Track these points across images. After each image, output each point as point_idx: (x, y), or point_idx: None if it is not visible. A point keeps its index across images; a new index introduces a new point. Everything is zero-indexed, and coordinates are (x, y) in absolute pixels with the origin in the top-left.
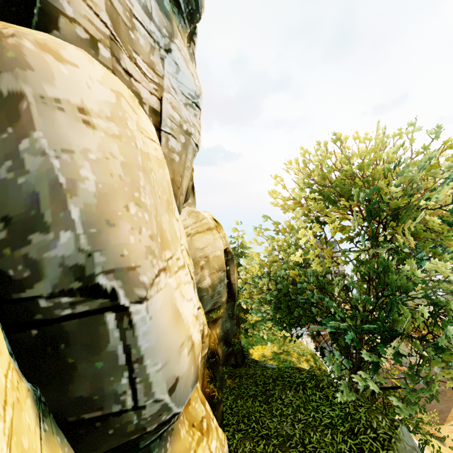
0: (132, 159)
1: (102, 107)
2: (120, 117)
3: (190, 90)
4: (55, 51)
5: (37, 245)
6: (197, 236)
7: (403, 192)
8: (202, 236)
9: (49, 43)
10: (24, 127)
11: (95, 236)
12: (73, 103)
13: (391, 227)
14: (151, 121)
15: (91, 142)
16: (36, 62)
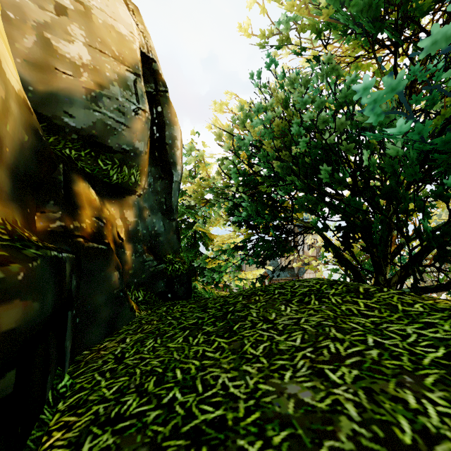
0: None
1: None
2: None
3: None
4: None
5: None
6: None
7: None
8: None
9: None
10: None
11: None
12: None
13: None
14: None
15: None
16: None
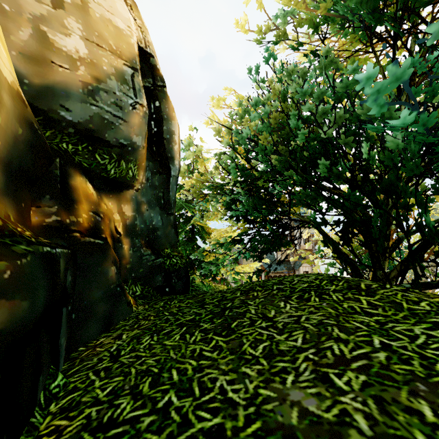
0: None
1: None
2: None
3: None
4: None
5: None
6: None
7: None
8: None
9: None
10: None
11: None
12: None
13: None
14: None
15: None
16: None
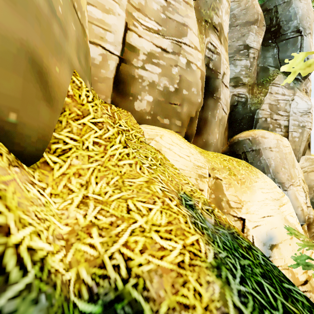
0: (282, 156)
1: (274, 145)
2: (278, 146)
3: (304, 108)
4: (264, 136)
5: None
6: (312, 172)
7: None
8: None
9: (262, 135)
10: (260, 155)
11: (274, 175)
12: (268, 147)
13: None
14: (284, 130)
15: (272, 155)
16: (261, 141)
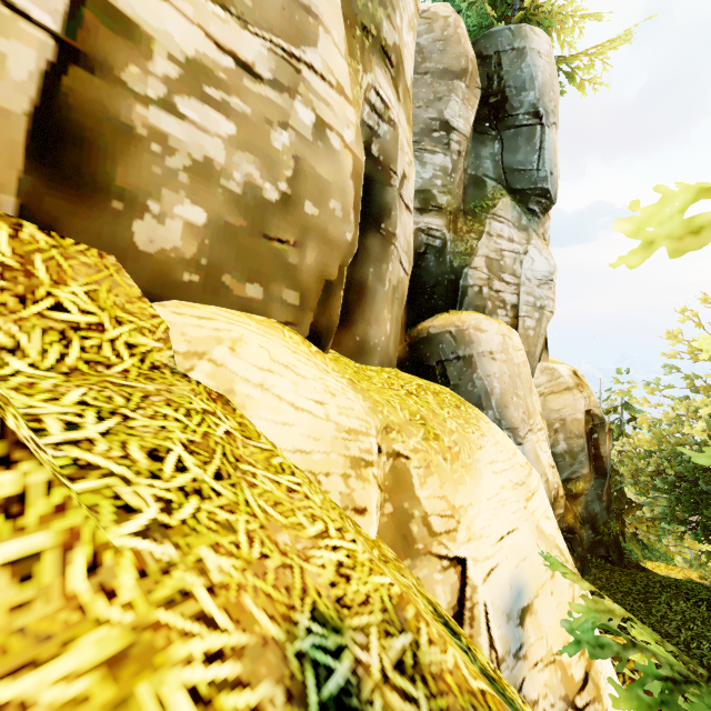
0: (512, 372)
1: (498, 347)
2: (505, 349)
3: (544, 272)
4: (479, 328)
5: None
6: (552, 395)
7: None
8: (558, 396)
9: (476, 325)
10: (474, 368)
11: (500, 413)
12: (487, 351)
13: None
14: (511, 314)
15: (495, 368)
16: (475, 338)
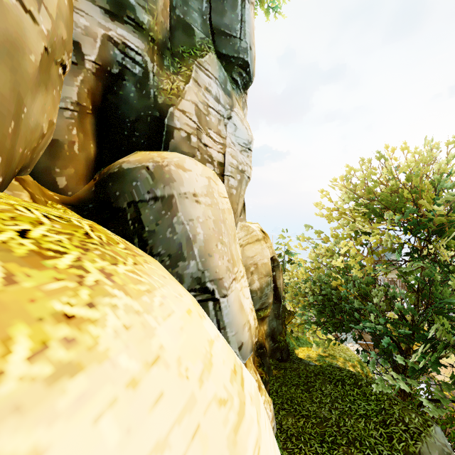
0: (217, 217)
1: (202, 190)
2: (211, 192)
3: (244, 140)
4: (182, 166)
5: (181, 267)
6: (248, 246)
7: (451, 206)
8: (252, 246)
9: (179, 162)
10: (174, 211)
11: (204, 262)
12: (191, 192)
13: (436, 241)
14: (218, 171)
15: (199, 212)
16: (176, 176)
